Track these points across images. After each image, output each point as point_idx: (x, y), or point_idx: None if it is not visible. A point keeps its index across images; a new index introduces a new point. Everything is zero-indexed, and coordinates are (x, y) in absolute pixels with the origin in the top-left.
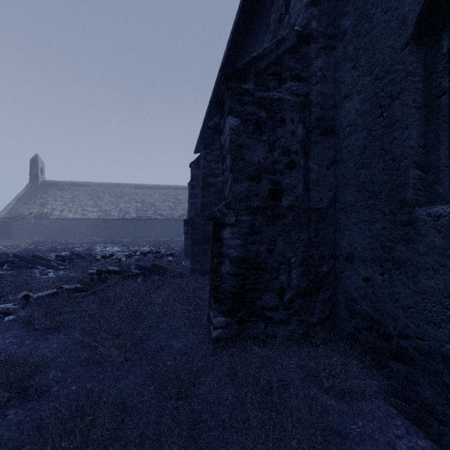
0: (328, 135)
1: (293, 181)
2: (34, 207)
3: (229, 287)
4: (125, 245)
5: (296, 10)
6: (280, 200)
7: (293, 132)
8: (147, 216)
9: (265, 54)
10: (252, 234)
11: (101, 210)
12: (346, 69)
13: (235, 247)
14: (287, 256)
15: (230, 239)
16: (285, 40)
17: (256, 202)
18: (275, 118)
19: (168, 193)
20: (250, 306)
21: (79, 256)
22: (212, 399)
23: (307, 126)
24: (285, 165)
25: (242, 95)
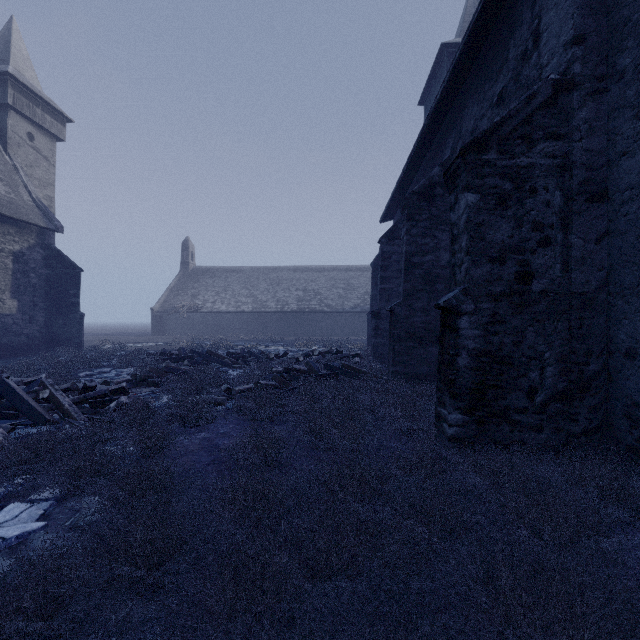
0: (598, 201)
1: (547, 261)
2: (186, 299)
3: (466, 382)
4: (289, 345)
5: (549, 48)
6: (530, 283)
7: (547, 202)
8: (310, 307)
9: (510, 116)
10: (494, 324)
11: (256, 301)
12: (625, 118)
13: (473, 338)
14: (539, 350)
15: (468, 329)
16: (536, 94)
17: (500, 287)
18: (524, 188)
19: (336, 277)
20: (492, 406)
21: (252, 354)
22: (459, 487)
23: (567, 193)
24: (536, 242)
25: (481, 168)
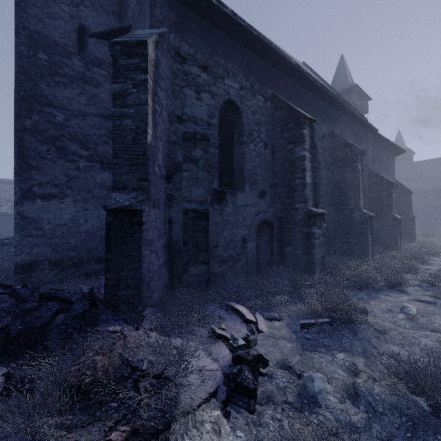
0: None
1: None
2: None
3: None
4: None
5: None
6: None
7: None
8: (2, 211)
9: None
10: None
11: None
12: None
13: None
14: None
15: None
16: None
17: None
18: None
19: None
20: None
21: None
22: None
23: None
24: None
25: None
